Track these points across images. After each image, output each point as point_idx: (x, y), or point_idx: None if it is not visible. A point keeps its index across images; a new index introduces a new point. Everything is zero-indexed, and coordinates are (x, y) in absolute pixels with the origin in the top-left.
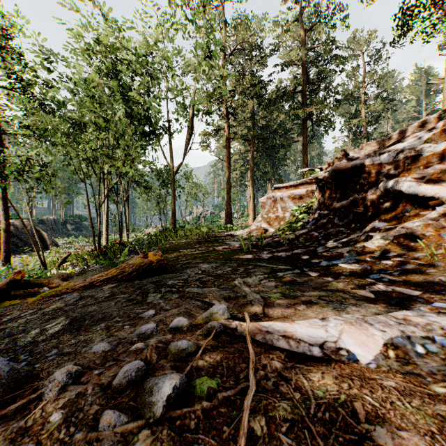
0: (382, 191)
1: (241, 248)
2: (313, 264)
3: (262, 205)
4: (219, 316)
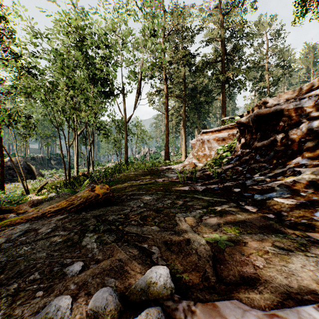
0: (304, 131)
1: (178, 180)
2: (247, 197)
3: (192, 145)
4: (159, 289)
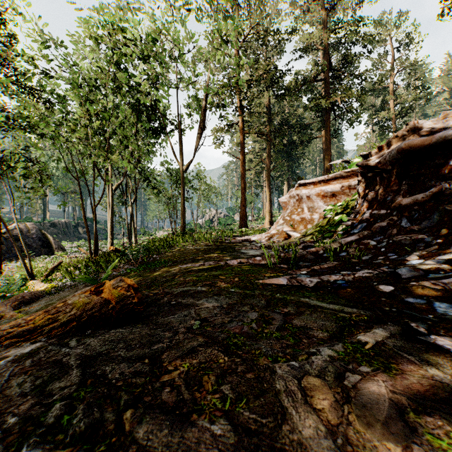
0: None
1: (264, 262)
2: (421, 309)
3: (283, 205)
4: None
